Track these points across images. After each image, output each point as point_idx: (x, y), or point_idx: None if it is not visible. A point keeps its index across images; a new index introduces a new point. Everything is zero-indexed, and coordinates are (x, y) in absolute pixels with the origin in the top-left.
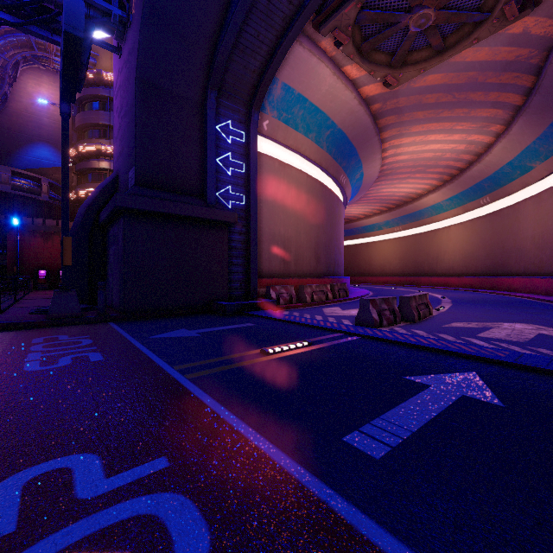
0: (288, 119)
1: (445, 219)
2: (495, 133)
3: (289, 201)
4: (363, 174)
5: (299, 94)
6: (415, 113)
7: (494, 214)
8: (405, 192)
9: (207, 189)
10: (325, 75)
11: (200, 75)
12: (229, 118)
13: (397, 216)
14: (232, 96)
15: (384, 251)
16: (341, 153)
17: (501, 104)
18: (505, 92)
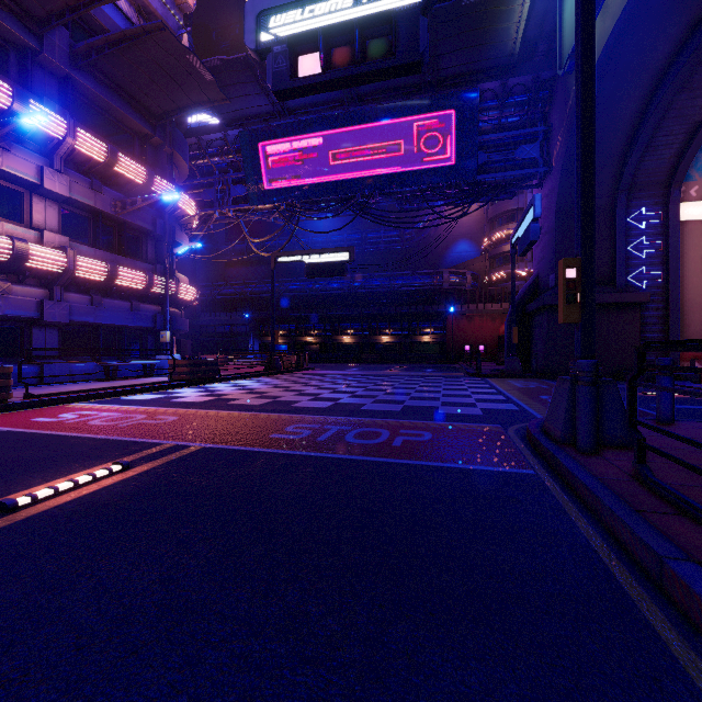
0: None
1: None
2: None
3: None
4: None
5: None
6: None
7: None
8: None
9: (617, 277)
10: None
11: (610, 186)
12: (642, 206)
13: None
14: (644, 186)
15: None
16: None
17: None
18: None
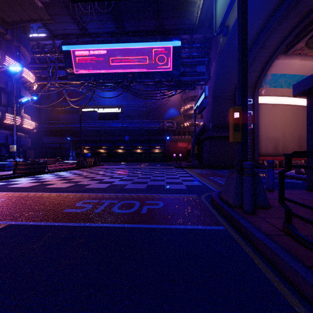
0: (275, 85)
1: None
2: None
3: (278, 121)
4: None
5: (281, 74)
6: None
7: None
8: None
9: None
10: (295, 62)
11: (233, 86)
12: None
13: None
14: None
15: None
16: None
17: None
18: None
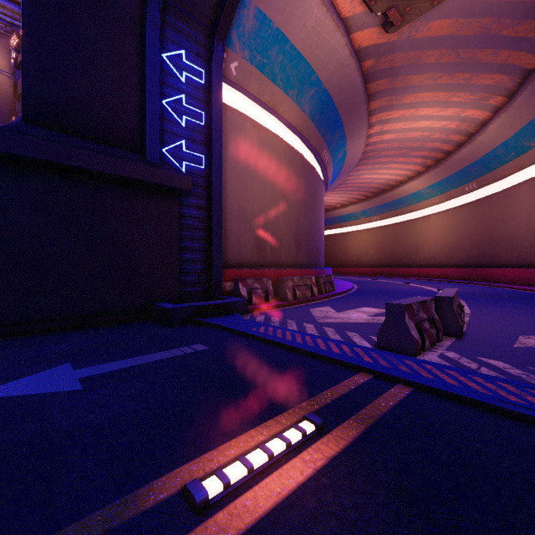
0: (263, 65)
1: (425, 208)
2: (493, 107)
3: (265, 173)
4: (346, 153)
5: (277, 29)
6: (410, 77)
7: (481, 201)
8: (385, 179)
9: (147, 140)
10: (311, 3)
11: None
12: (182, 47)
13: (375, 205)
14: (185, 15)
15: (360, 242)
16: (325, 122)
17: (509, 68)
18: (518, 51)
